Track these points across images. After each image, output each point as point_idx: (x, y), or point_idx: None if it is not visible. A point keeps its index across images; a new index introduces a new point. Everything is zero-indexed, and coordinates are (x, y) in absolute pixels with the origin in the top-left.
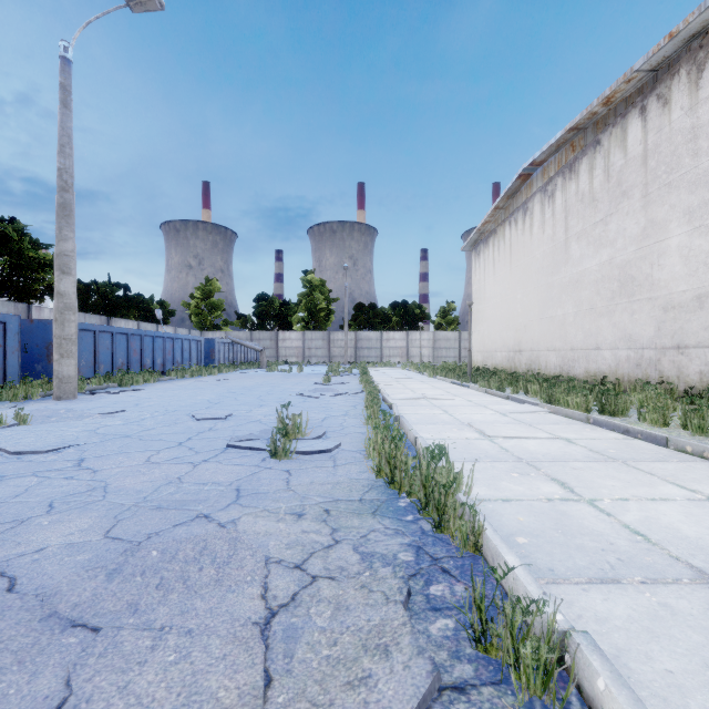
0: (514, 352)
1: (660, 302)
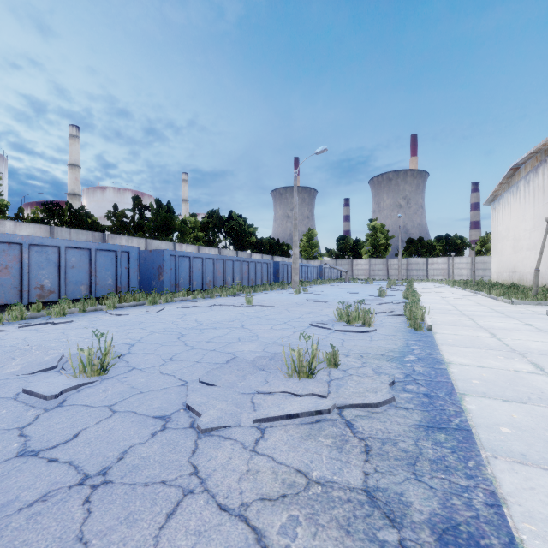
0: (512, 273)
1: None
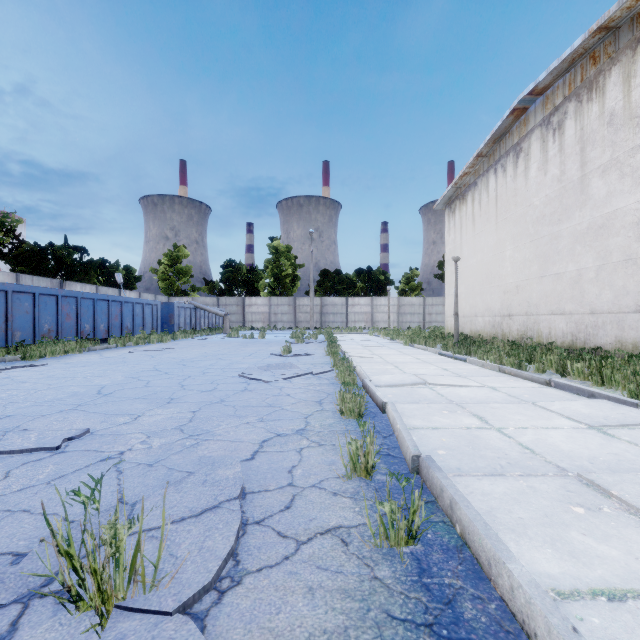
0: (501, 317)
1: None
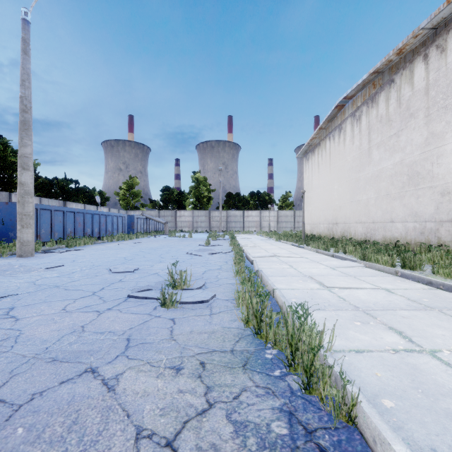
0: (332, 224)
1: (439, 189)
